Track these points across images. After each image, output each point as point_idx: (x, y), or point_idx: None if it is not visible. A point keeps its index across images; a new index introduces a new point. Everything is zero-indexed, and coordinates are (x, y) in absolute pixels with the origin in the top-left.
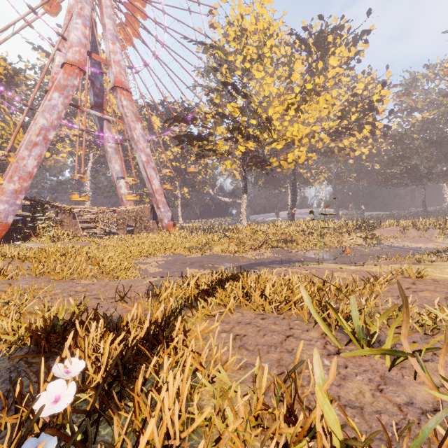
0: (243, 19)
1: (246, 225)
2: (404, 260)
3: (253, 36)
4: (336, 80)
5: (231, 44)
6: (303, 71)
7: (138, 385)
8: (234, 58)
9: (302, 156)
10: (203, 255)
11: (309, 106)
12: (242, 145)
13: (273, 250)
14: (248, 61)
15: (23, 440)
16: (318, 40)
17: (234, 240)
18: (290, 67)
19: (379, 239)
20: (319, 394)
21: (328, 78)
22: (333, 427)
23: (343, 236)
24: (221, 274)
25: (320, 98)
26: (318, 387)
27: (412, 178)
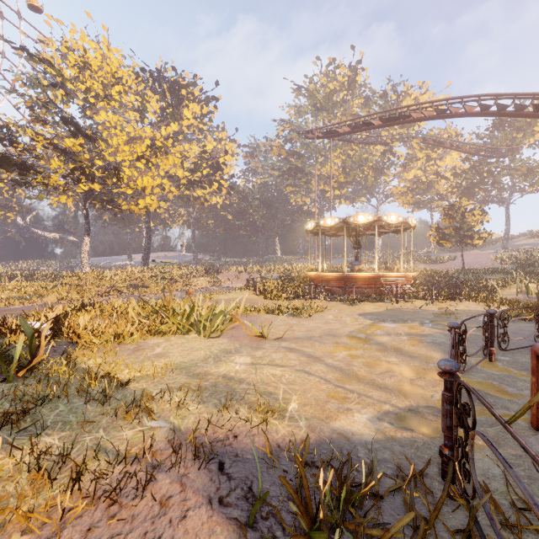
0: (86, 51)
1: (89, 271)
2: (221, 294)
3: (99, 70)
4: (191, 129)
5: (70, 70)
6: (158, 111)
7: (66, 324)
8: (74, 84)
9: (154, 204)
10: (34, 304)
11: (160, 159)
12: (85, 185)
13: (122, 296)
14: (93, 95)
15: (39, 330)
16: (173, 87)
17: (75, 287)
18: (144, 103)
19: (221, 282)
20: (130, 311)
21: (184, 126)
22: (133, 317)
23: (193, 280)
24: (82, 302)
25: (169, 157)
26: (130, 309)
27: (253, 231)
